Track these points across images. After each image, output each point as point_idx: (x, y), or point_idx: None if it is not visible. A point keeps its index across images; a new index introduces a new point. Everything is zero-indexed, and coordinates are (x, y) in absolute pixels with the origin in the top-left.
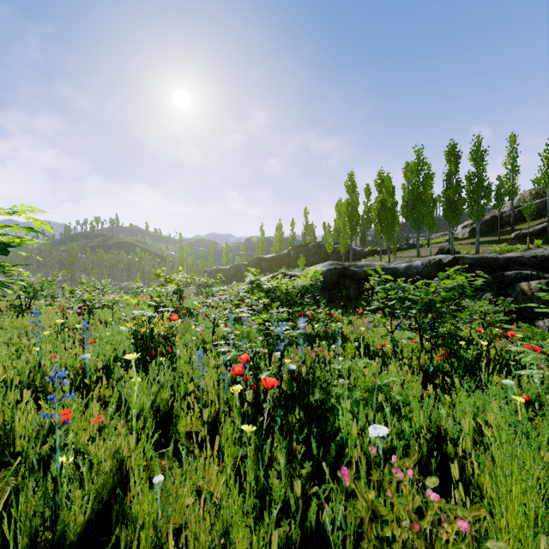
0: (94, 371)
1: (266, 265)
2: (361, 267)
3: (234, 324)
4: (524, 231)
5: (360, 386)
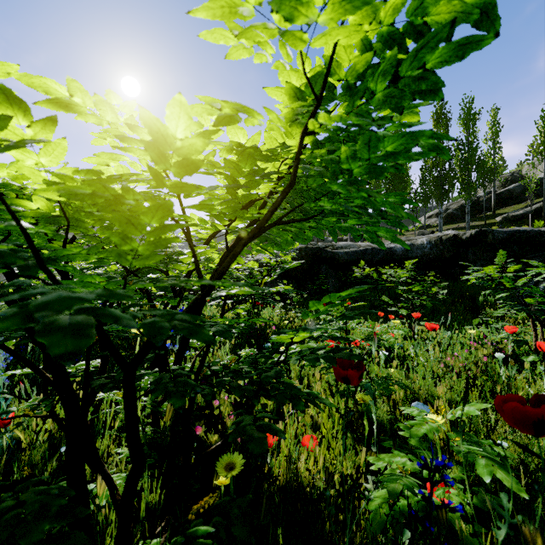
0: None
1: None
2: (341, 248)
3: None
4: (513, 213)
5: None
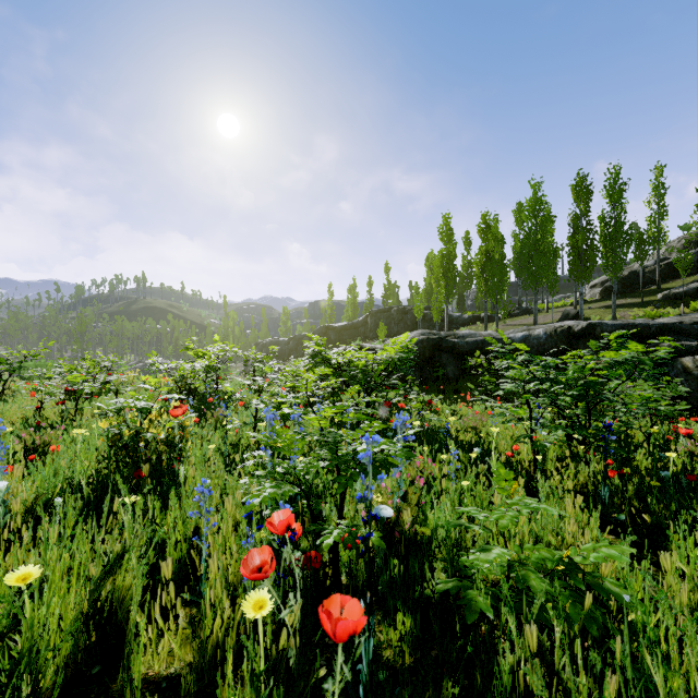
0: (26, 510)
1: (335, 336)
2: (463, 337)
3: (285, 420)
4: (675, 290)
5: (530, 560)
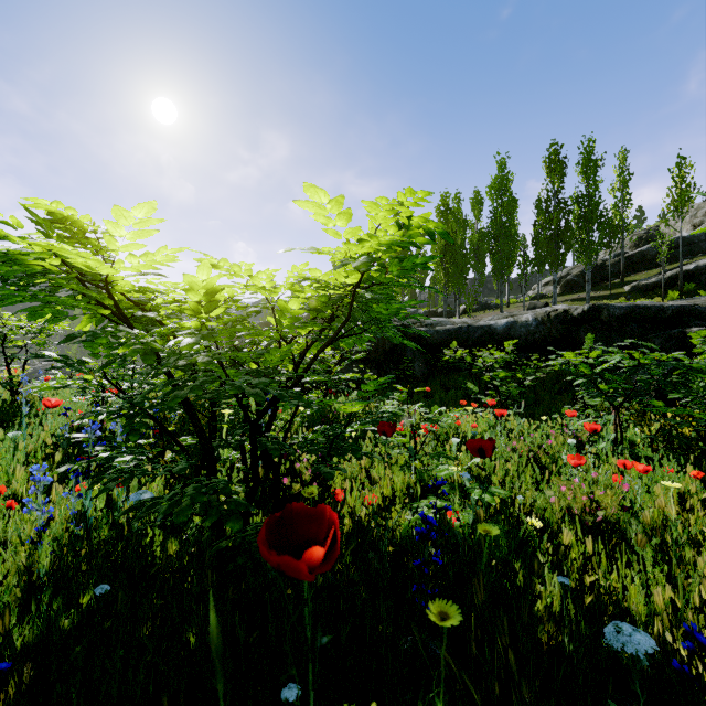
0: None
1: None
2: (431, 325)
3: None
4: (644, 281)
5: None
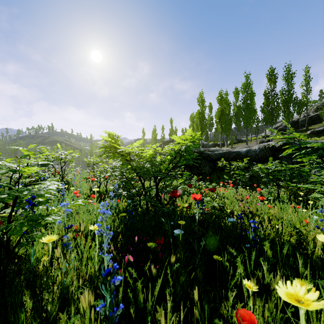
0: None
1: None
2: (213, 151)
3: None
4: (317, 129)
5: None
